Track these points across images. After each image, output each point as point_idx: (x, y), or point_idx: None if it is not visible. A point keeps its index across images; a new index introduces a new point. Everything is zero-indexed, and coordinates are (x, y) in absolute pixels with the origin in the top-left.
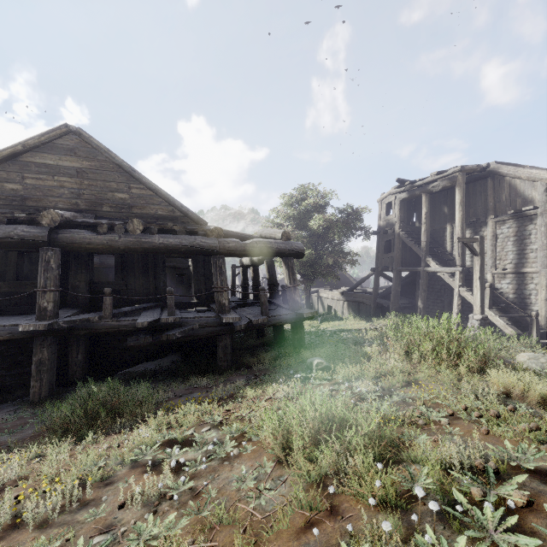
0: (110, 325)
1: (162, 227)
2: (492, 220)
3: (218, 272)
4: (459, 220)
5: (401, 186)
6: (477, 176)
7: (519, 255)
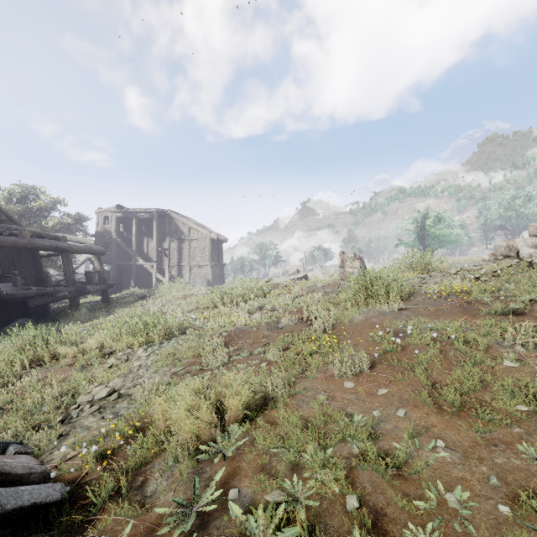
0: (24, 293)
1: (37, 234)
2: (168, 239)
3: (70, 262)
4: (156, 238)
5: (119, 209)
6: (161, 214)
7: (179, 258)
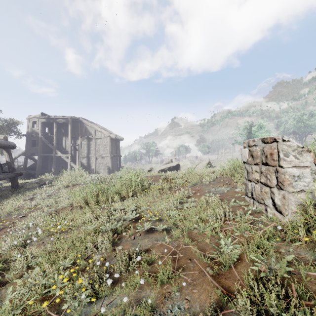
0: None
1: None
2: (80, 138)
3: None
4: (70, 137)
5: (43, 116)
6: (75, 120)
7: (88, 151)
